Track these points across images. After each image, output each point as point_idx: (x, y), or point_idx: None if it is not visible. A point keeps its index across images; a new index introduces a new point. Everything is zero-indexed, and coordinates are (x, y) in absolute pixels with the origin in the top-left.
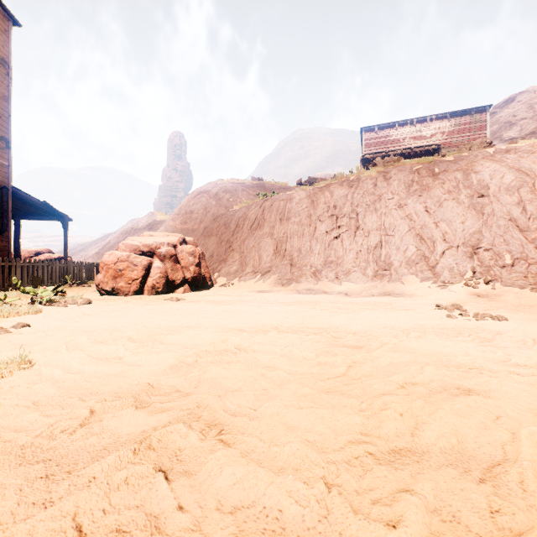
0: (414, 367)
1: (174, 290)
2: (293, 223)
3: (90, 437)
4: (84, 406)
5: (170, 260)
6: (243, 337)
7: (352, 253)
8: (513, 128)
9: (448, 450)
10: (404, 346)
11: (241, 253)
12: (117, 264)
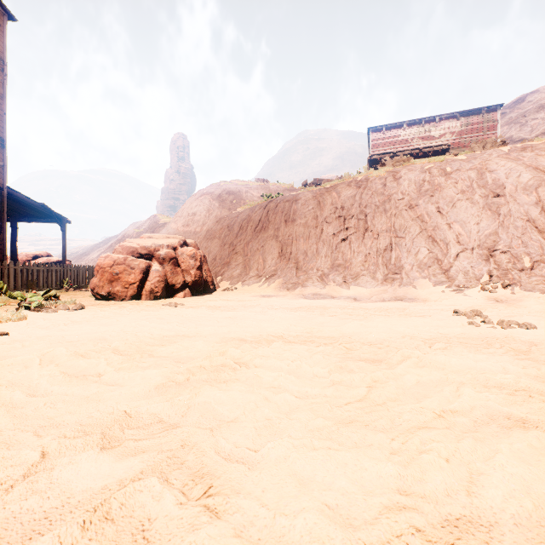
0: (448, 388)
1: (173, 295)
2: (298, 225)
3: (29, 497)
4: (36, 445)
5: (170, 263)
6: (245, 349)
7: (361, 256)
8: (524, 129)
9: (525, 522)
10: (429, 360)
11: (244, 256)
12: (114, 267)
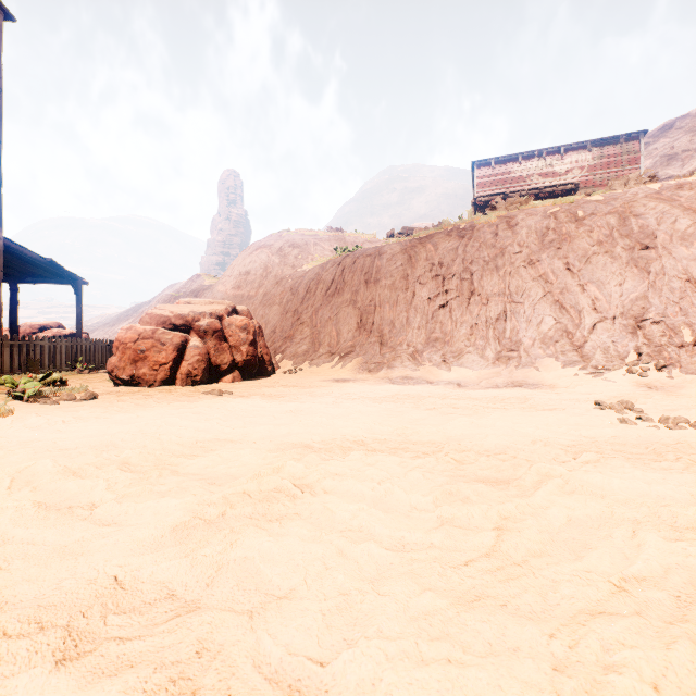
0: (619, 532)
1: (218, 379)
2: (383, 287)
3: None
4: None
5: (213, 337)
6: (310, 461)
7: (465, 328)
8: (673, 164)
9: None
10: (579, 482)
11: (312, 328)
12: (138, 343)
